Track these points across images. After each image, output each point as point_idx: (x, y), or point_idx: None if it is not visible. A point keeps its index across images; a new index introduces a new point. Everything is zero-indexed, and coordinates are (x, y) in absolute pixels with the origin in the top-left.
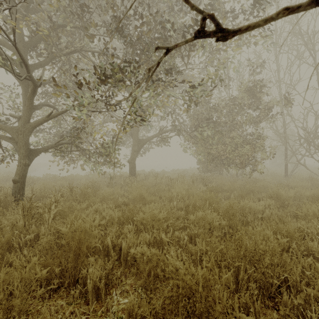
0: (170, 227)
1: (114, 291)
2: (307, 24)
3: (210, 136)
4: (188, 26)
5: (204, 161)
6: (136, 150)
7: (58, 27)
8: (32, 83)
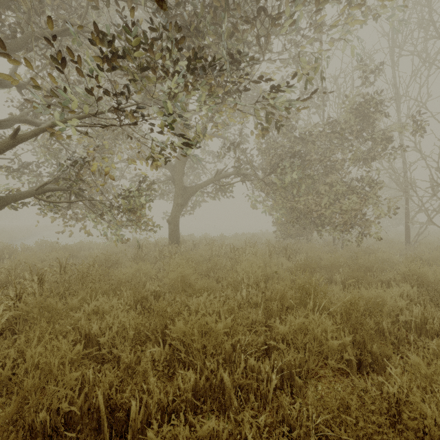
0: (238, 350)
1: None
2: None
3: (296, 181)
4: None
5: (284, 221)
6: (180, 204)
7: None
8: None
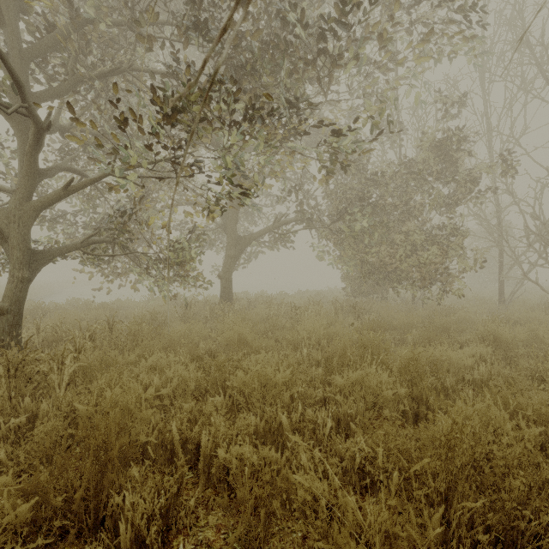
0: (297, 400)
1: (181, 544)
2: (543, 26)
3: (367, 230)
4: (329, 16)
5: (355, 276)
6: (233, 256)
7: (85, 23)
8: (32, 123)
